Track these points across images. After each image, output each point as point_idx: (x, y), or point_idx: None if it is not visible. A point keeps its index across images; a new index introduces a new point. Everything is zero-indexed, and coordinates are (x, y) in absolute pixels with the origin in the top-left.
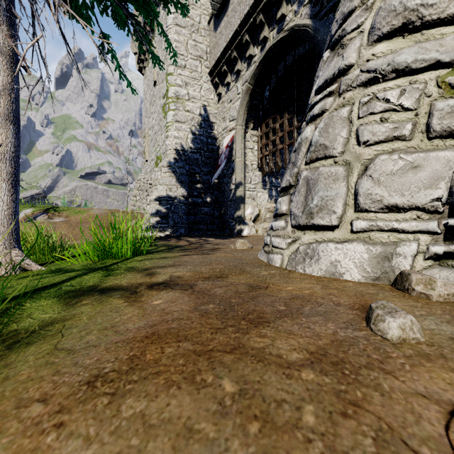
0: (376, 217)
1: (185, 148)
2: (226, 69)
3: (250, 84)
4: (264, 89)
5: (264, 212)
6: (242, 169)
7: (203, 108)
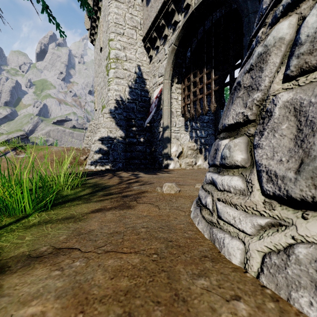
0: None
1: (123, 99)
2: (156, 35)
3: (175, 45)
4: (187, 51)
5: (186, 150)
6: (168, 115)
7: (137, 68)
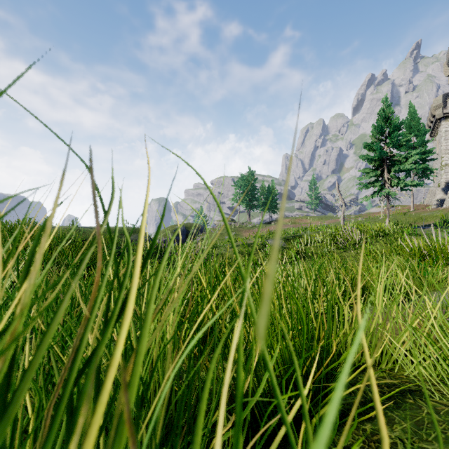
0: (446, 203)
1: None
2: None
3: None
4: None
5: None
6: None
7: None
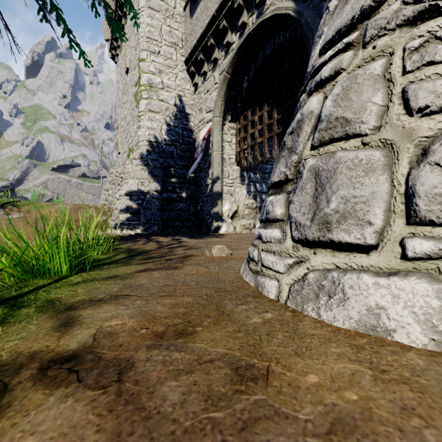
0: None
1: (159, 140)
2: (203, 57)
3: (227, 72)
4: (243, 80)
5: (243, 208)
6: (219, 163)
7: (178, 99)
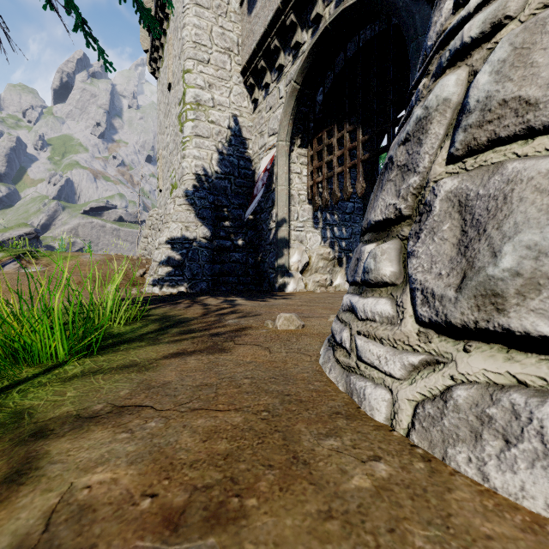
0: None
1: (209, 172)
2: (264, 65)
3: (296, 82)
4: (316, 92)
5: (316, 259)
6: (285, 200)
7: (233, 119)
